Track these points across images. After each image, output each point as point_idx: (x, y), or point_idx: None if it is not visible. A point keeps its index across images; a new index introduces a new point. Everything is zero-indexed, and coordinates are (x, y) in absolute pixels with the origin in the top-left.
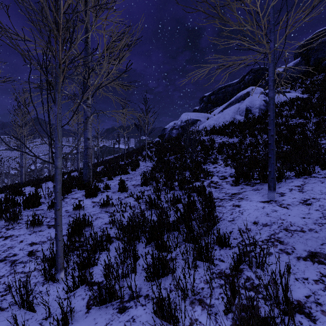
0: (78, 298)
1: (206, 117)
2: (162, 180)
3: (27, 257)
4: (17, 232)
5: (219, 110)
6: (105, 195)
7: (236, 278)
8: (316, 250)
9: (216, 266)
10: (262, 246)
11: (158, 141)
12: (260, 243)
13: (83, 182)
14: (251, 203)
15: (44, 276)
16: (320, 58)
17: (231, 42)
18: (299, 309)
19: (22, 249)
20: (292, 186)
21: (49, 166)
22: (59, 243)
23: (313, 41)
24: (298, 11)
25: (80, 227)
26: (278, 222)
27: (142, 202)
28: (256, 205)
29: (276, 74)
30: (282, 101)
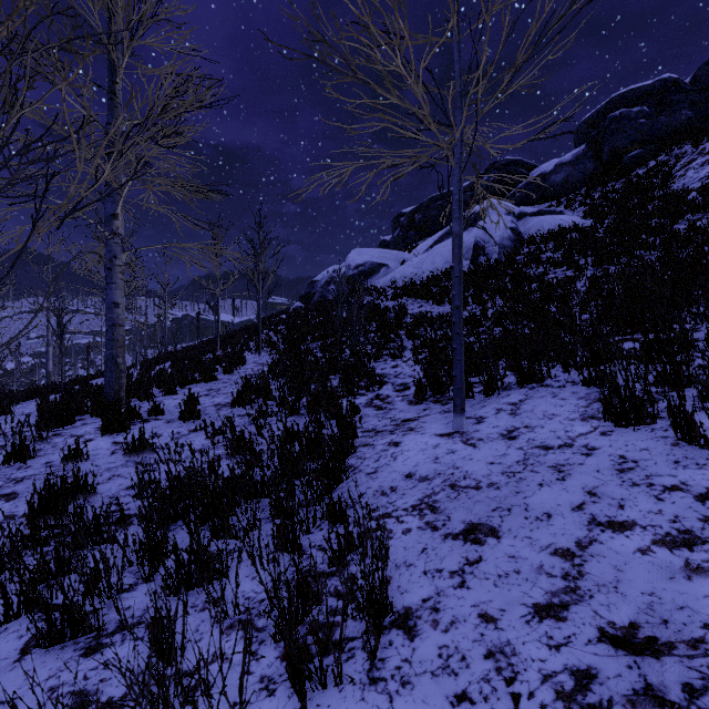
0: (10, 636)
1: (399, 259)
2: (279, 393)
3: None
4: None
5: (427, 245)
6: (148, 427)
7: (330, 579)
8: (479, 521)
9: (307, 559)
10: (400, 519)
11: (298, 309)
12: (400, 513)
13: (104, 399)
14: (421, 438)
15: None
16: (620, 149)
17: (369, 125)
18: (401, 622)
19: None
20: (504, 403)
21: (46, 362)
22: None
23: (608, 112)
24: (507, 71)
25: (63, 497)
26: (447, 472)
27: (224, 442)
28: (428, 441)
29: (541, 174)
30: (546, 231)
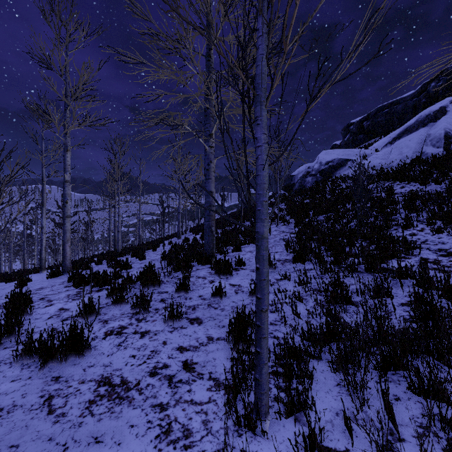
0: None
1: (361, 154)
2: (326, 253)
3: (185, 373)
4: (152, 326)
5: (384, 142)
6: (242, 274)
7: None
8: None
9: None
10: None
11: (285, 195)
12: None
13: (205, 253)
14: None
15: (235, 419)
16: None
17: None
18: None
19: (171, 357)
20: None
21: (139, 230)
22: (263, 367)
23: None
24: None
25: (244, 328)
26: None
27: (311, 290)
28: None
29: None
30: None
